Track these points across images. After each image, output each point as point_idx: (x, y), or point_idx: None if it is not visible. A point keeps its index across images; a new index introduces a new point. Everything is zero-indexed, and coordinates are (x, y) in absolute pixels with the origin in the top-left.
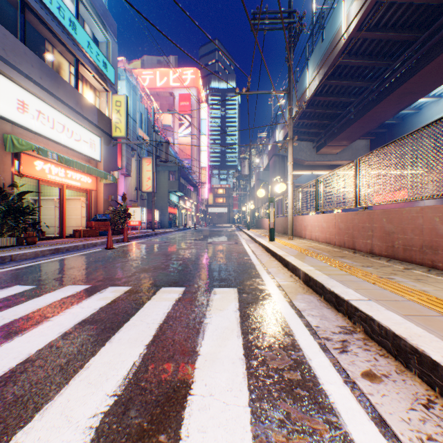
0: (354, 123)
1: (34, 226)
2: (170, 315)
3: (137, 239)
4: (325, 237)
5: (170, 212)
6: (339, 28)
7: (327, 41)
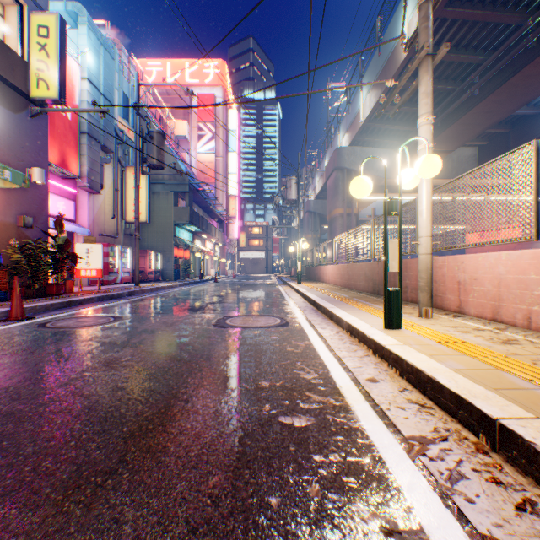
0: (480, 103)
1: None
2: None
3: (65, 310)
4: None
5: (177, 255)
6: None
7: None
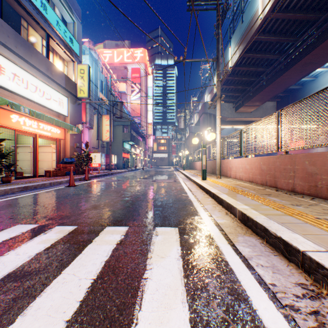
0: (266, 88)
1: (8, 168)
2: (107, 266)
3: (96, 178)
4: (248, 177)
5: (124, 156)
6: (256, 10)
7: (246, 22)
